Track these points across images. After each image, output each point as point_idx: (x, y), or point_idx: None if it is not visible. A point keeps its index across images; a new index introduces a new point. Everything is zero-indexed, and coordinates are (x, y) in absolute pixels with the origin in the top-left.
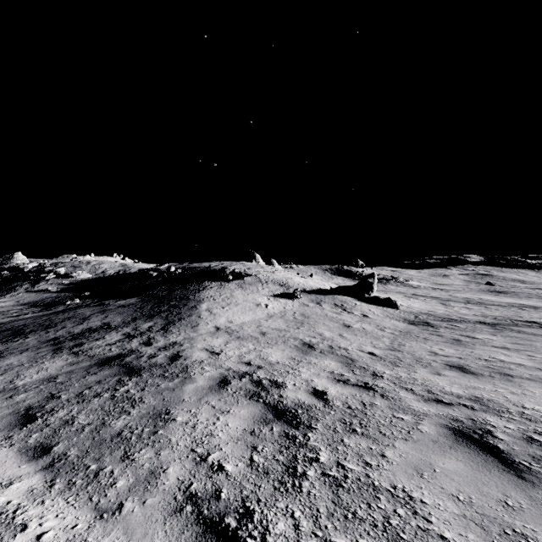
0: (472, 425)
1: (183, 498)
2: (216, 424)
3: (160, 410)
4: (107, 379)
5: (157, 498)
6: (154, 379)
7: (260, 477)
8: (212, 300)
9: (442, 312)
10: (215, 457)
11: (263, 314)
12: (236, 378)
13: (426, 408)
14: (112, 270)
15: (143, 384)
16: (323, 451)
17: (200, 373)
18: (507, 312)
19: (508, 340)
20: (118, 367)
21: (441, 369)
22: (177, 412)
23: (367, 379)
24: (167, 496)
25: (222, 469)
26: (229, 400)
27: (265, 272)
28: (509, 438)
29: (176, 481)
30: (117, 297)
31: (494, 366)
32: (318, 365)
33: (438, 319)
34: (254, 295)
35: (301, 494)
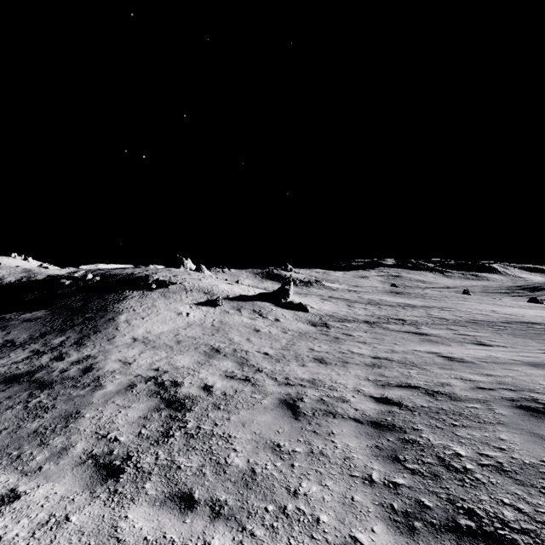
0: (295, 396)
1: (86, 457)
2: (118, 416)
3: (71, 412)
4: (17, 394)
5: (68, 460)
6: (66, 390)
7: (143, 440)
8: (132, 311)
9: (343, 313)
10: (113, 435)
11: (183, 323)
12: (143, 382)
13: (275, 389)
14: (12, 277)
15: (55, 395)
16: (192, 422)
17: (110, 381)
18: (391, 312)
19: (372, 335)
20: (28, 383)
21: (307, 362)
22: (86, 411)
23: (249, 374)
24: (75, 458)
25: (117, 440)
26: (132, 398)
27: (191, 279)
28: (309, 400)
29: (82, 450)
30: (20, 310)
31: (344, 357)
32: (217, 366)
33: (336, 320)
34: (177, 304)
35: (167, 444)
